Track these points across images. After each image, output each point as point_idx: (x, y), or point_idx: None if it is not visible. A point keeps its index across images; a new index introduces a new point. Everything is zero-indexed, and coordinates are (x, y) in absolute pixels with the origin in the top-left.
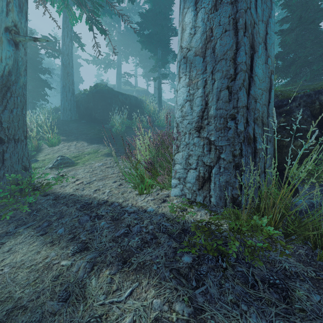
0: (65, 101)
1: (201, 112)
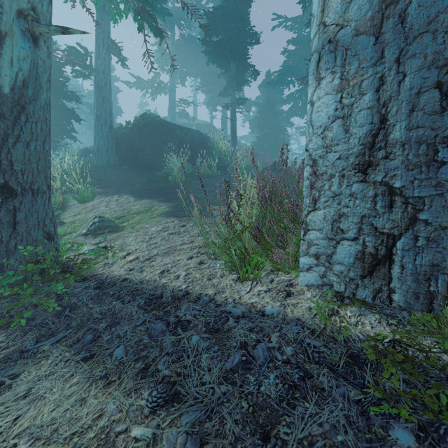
0: (100, 138)
1: (369, 137)
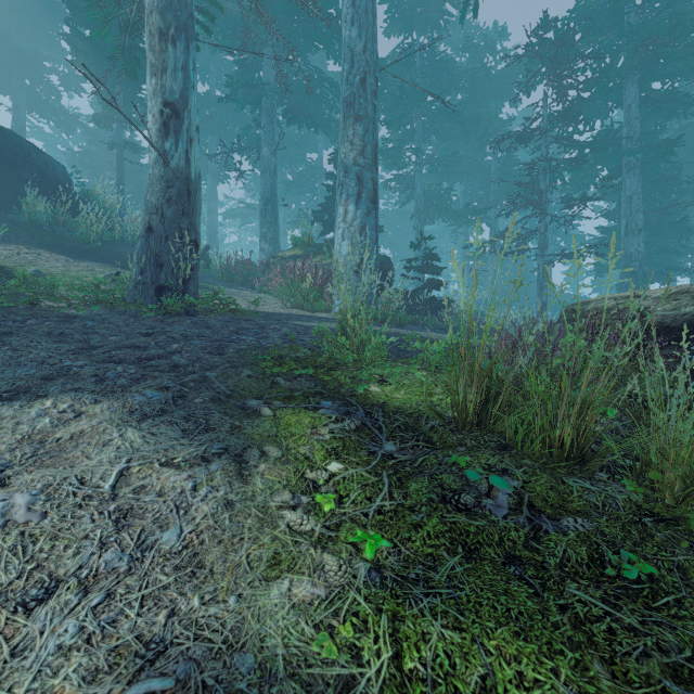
0: None
1: (359, 263)
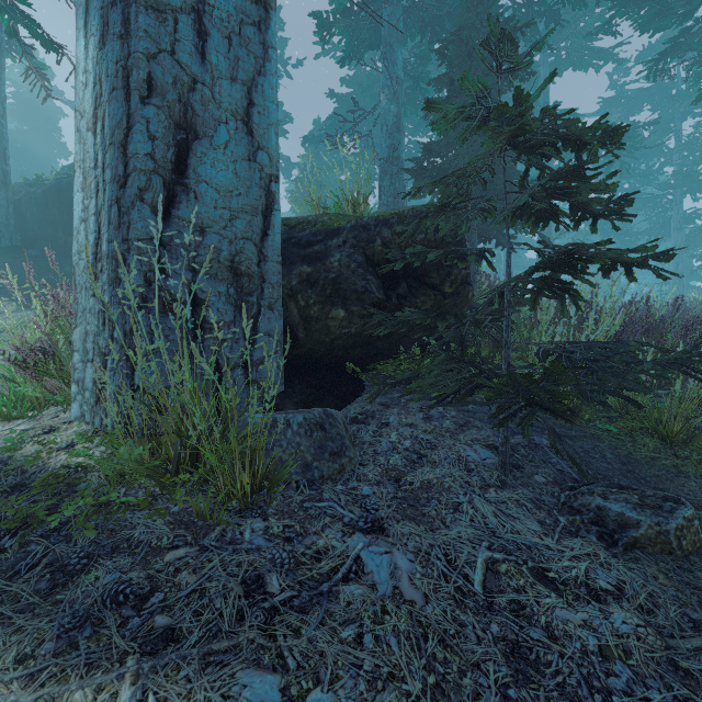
0: None
1: (95, 246)
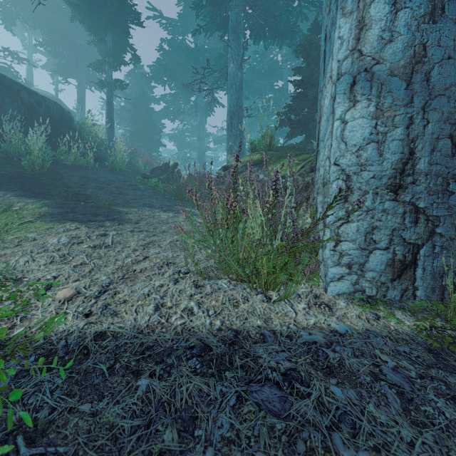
0: None
1: (400, 164)
